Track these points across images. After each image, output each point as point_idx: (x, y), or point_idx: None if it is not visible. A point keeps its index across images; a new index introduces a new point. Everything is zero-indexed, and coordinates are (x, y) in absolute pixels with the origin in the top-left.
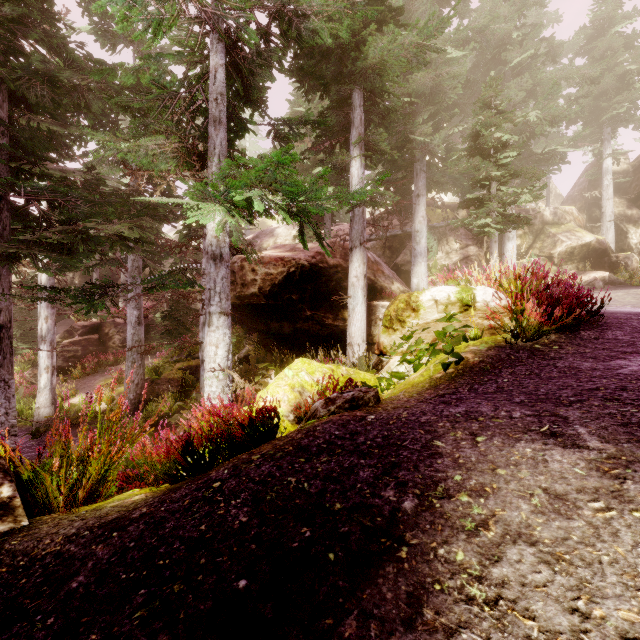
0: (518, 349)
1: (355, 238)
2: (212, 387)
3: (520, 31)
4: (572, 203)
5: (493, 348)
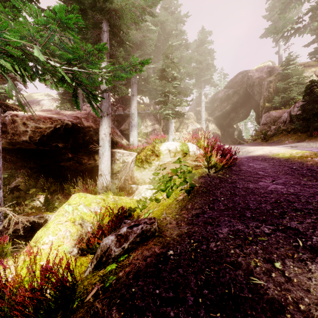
0: (213, 178)
1: (104, 110)
2: None
3: (175, 31)
4: (191, 111)
5: (201, 178)
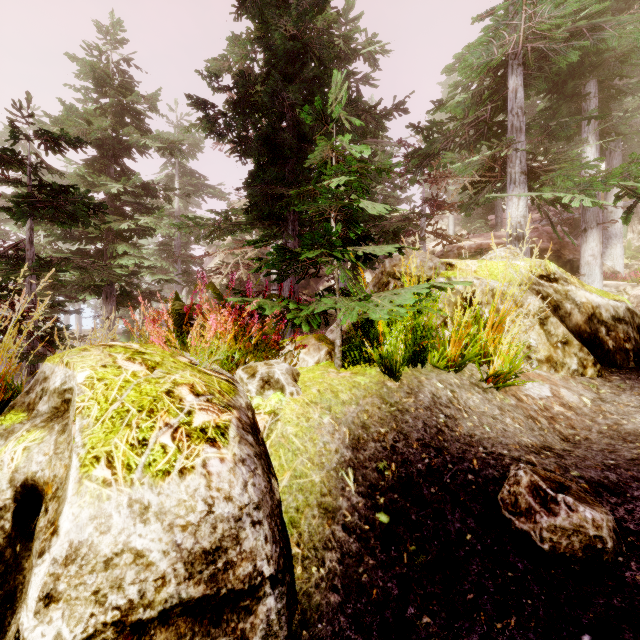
0: None
1: (591, 219)
2: None
3: None
4: None
5: None
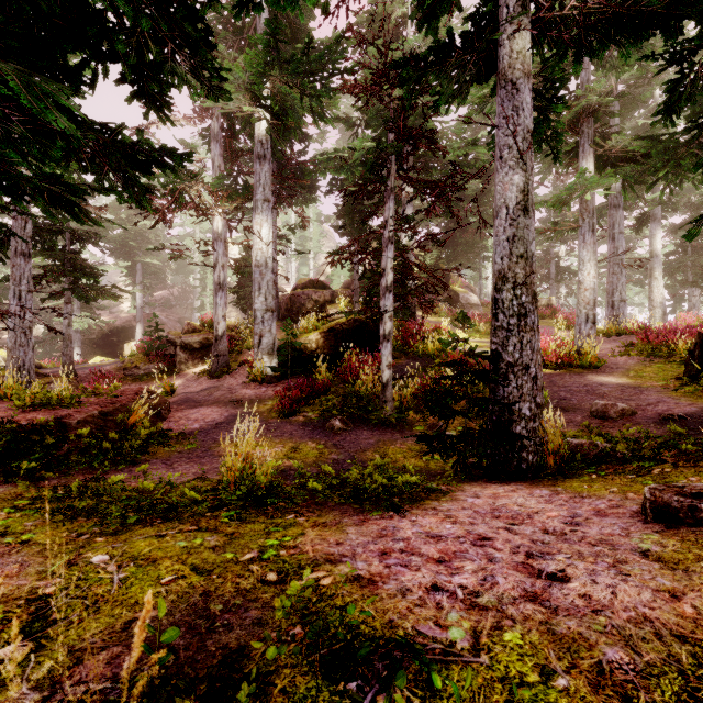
0: None
1: (138, 319)
2: None
3: None
4: None
5: None
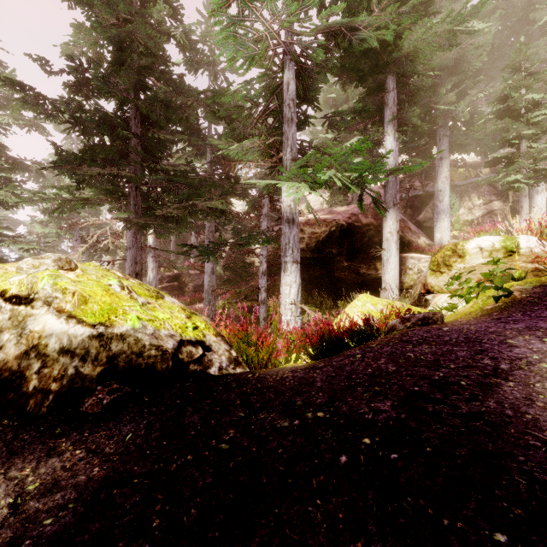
0: None
1: (389, 200)
2: (287, 316)
3: None
4: None
5: (538, 286)
